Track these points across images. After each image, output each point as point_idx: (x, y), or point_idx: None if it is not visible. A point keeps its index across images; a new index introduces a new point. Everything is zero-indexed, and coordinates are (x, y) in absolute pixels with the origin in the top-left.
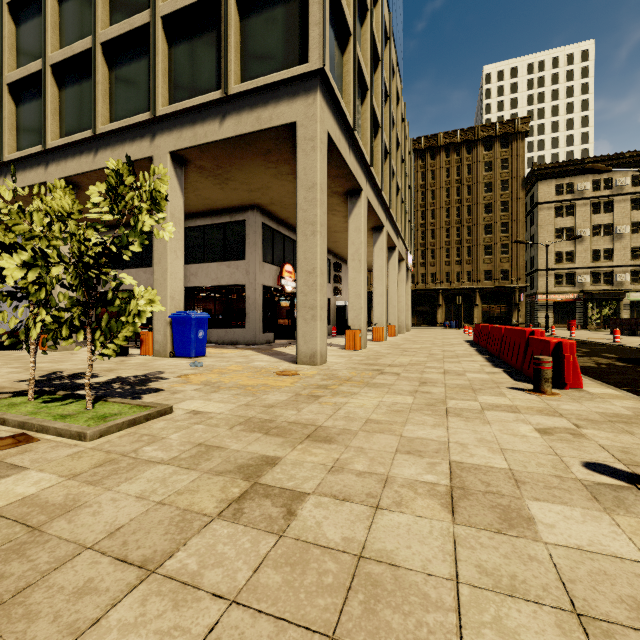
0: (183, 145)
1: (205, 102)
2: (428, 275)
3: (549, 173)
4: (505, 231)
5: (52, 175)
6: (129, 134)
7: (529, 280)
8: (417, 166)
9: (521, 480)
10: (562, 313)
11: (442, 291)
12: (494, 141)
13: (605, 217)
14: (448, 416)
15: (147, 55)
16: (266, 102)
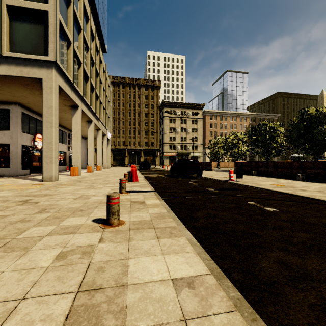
0: None
1: None
2: (121, 142)
3: (167, 105)
4: (152, 126)
5: None
6: None
7: (161, 147)
8: (116, 90)
9: (95, 195)
10: (172, 160)
11: (127, 150)
12: (148, 87)
13: (184, 125)
14: (91, 189)
15: None
16: (26, 65)
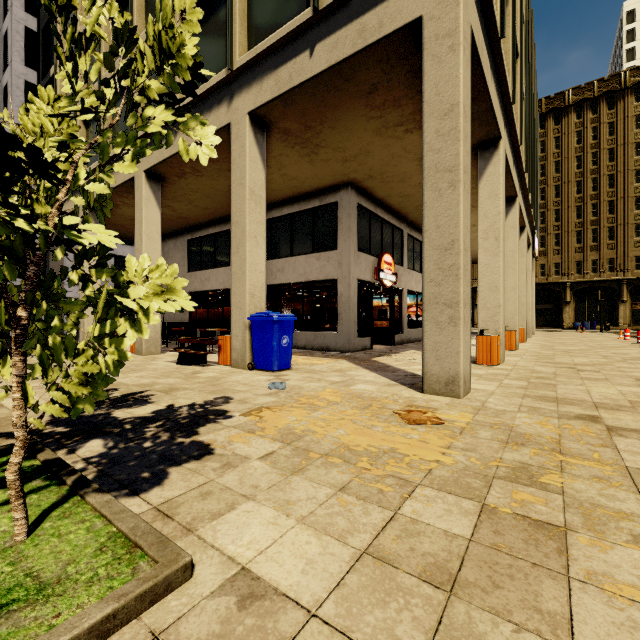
0: (263, 99)
1: (289, 32)
2: (550, 266)
3: None
4: None
5: (139, 168)
6: (206, 103)
7: None
8: None
9: None
10: None
11: (570, 285)
12: None
13: None
14: None
15: (225, 4)
16: (373, 3)
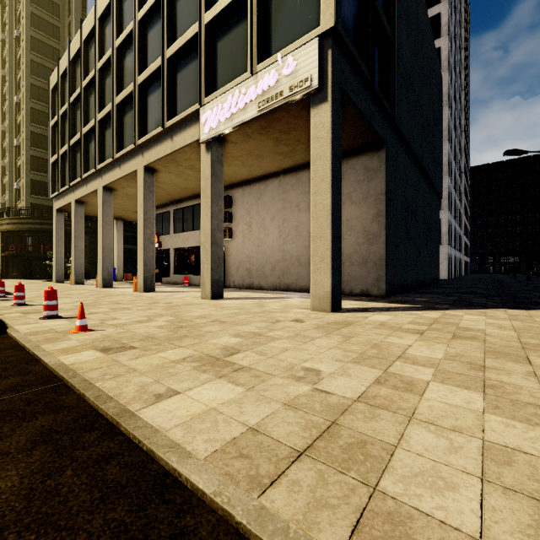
0: None
1: None
2: None
3: None
4: None
5: None
6: None
7: None
8: None
9: None
10: None
11: None
12: None
13: None
14: None
15: None
16: None
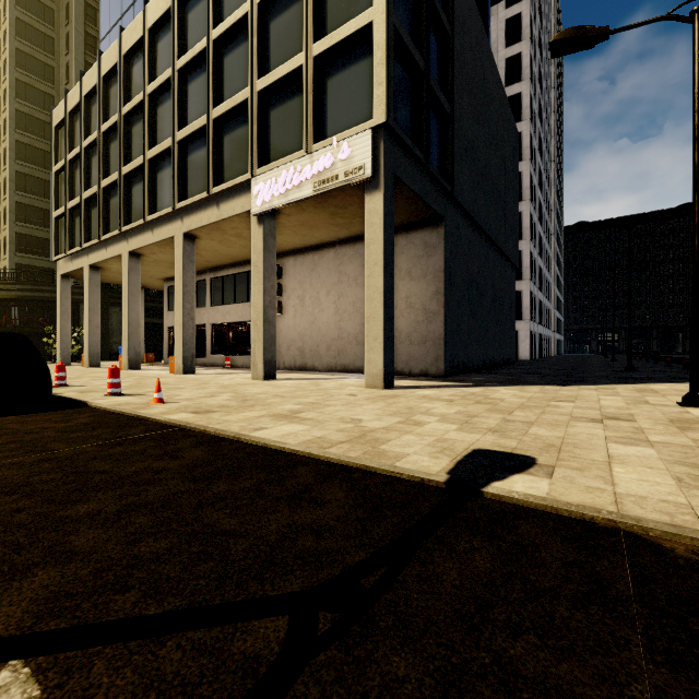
0: None
1: None
2: None
3: None
4: None
5: None
6: None
7: None
8: None
9: None
10: None
11: None
12: None
13: None
14: None
15: None
16: None
